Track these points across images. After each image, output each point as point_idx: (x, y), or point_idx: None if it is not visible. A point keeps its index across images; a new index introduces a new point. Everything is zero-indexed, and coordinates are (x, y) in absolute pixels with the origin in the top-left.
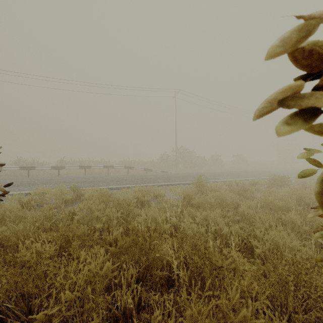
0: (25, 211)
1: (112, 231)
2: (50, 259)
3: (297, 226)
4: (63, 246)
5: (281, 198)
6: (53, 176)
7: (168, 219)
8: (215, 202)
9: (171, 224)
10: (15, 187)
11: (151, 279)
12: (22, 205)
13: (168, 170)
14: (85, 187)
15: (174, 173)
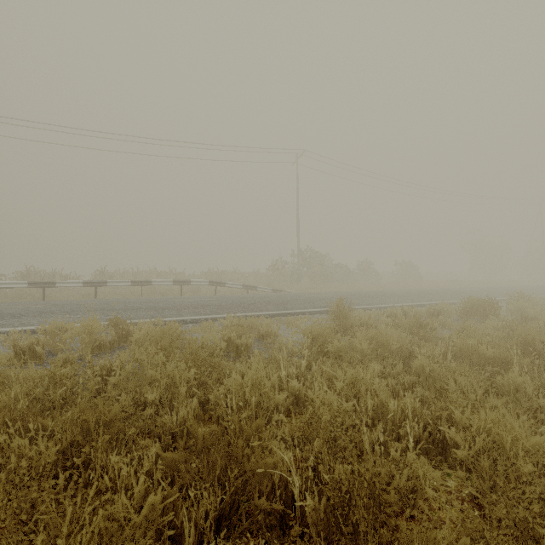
0: (25, 365)
1: (178, 407)
2: (53, 466)
3: (526, 398)
4: (79, 442)
5: (489, 340)
6: (86, 298)
7: (284, 382)
8: (369, 347)
9: (289, 393)
10: (15, 319)
11: (248, 509)
12: (19, 354)
13: (284, 287)
14: (138, 320)
15: (295, 293)
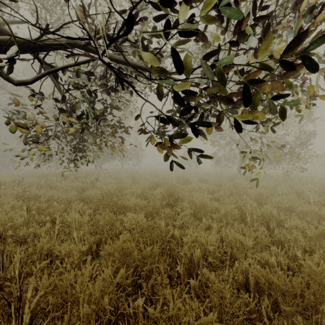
0: None
1: None
2: None
3: None
4: None
5: None
6: None
7: None
8: None
9: None
10: None
11: None
12: None
13: None
14: None
15: None
